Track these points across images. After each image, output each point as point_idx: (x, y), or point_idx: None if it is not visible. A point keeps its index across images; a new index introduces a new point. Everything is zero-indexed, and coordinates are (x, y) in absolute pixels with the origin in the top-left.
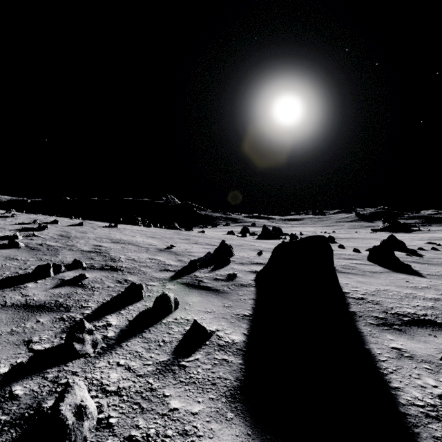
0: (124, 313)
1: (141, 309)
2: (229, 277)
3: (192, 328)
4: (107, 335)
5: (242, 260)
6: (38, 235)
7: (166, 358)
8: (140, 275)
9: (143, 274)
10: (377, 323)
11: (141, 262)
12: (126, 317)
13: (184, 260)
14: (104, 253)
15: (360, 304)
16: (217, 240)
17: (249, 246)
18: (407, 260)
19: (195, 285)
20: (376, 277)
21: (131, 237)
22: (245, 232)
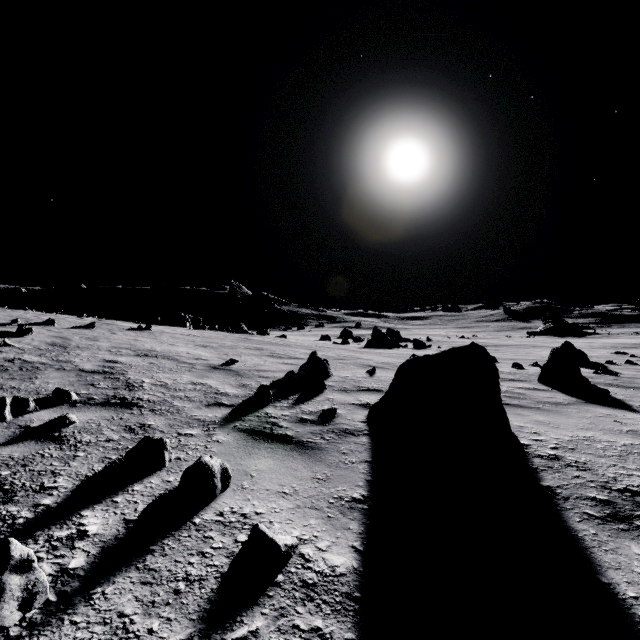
0: (121, 503)
1: (157, 490)
2: (324, 417)
3: (250, 541)
4: (68, 564)
5: (345, 384)
6: (12, 343)
7: (185, 632)
8: (170, 416)
9: (176, 413)
10: (602, 515)
11: (177, 389)
12: (122, 512)
13: (249, 385)
14: (117, 375)
15: (557, 469)
16: (304, 350)
17: (354, 360)
18: (599, 381)
19: (265, 433)
20: (563, 414)
21: (169, 347)
22: (346, 336)
